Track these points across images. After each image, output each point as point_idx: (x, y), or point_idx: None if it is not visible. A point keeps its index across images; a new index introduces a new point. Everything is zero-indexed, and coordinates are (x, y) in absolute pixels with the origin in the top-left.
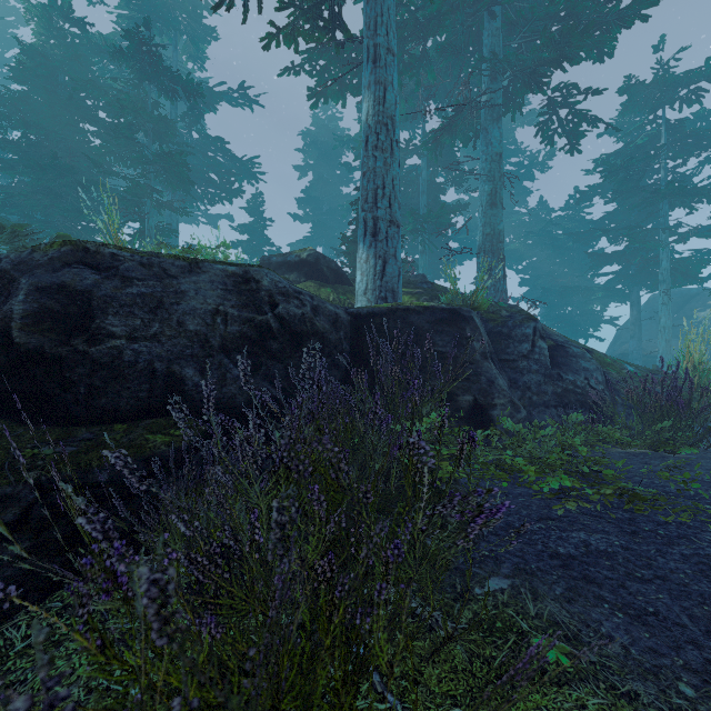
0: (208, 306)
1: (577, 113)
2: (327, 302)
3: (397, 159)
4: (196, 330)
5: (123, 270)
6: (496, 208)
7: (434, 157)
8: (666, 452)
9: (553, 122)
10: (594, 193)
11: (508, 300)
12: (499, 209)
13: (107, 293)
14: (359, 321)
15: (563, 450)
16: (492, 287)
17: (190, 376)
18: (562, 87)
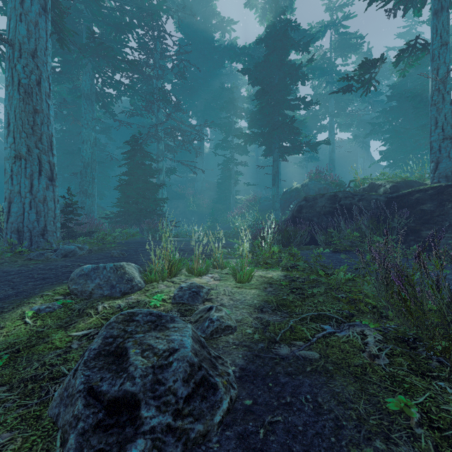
0: (322, 205)
1: None
2: (374, 195)
3: (448, 102)
4: (318, 210)
5: (309, 200)
6: None
7: None
8: None
9: None
10: None
11: None
12: None
13: (304, 205)
14: (390, 200)
15: (373, 243)
16: None
17: (315, 220)
18: None
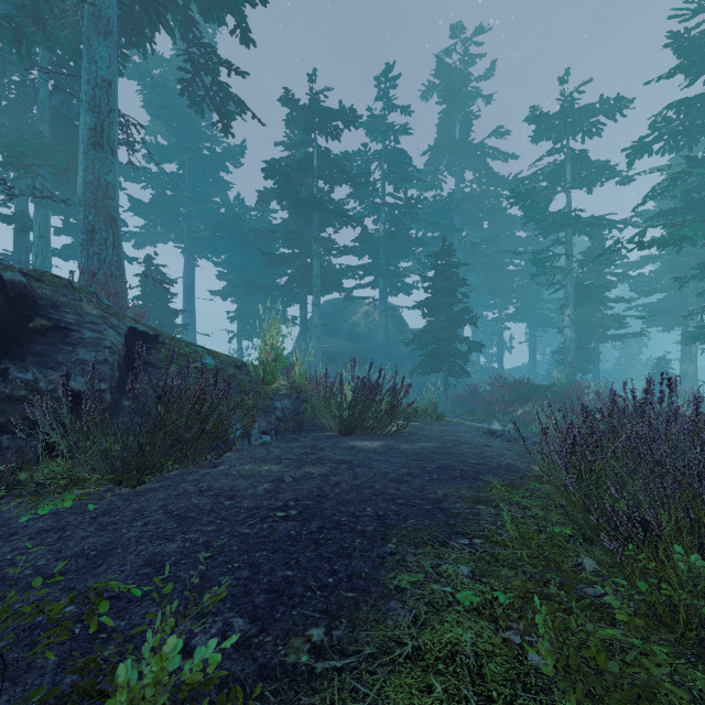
0: None
1: (221, 86)
2: None
3: None
4: None
5: None
6: (102, 151)
7: (17, 52)
8: (125, 487)
9: (199, 87)
10: (273, 197)
11: (92, 270)
12: (107, 154)
13: None
14: None
15: None
16: (96, 255)
17: None
18: (198, 42)
